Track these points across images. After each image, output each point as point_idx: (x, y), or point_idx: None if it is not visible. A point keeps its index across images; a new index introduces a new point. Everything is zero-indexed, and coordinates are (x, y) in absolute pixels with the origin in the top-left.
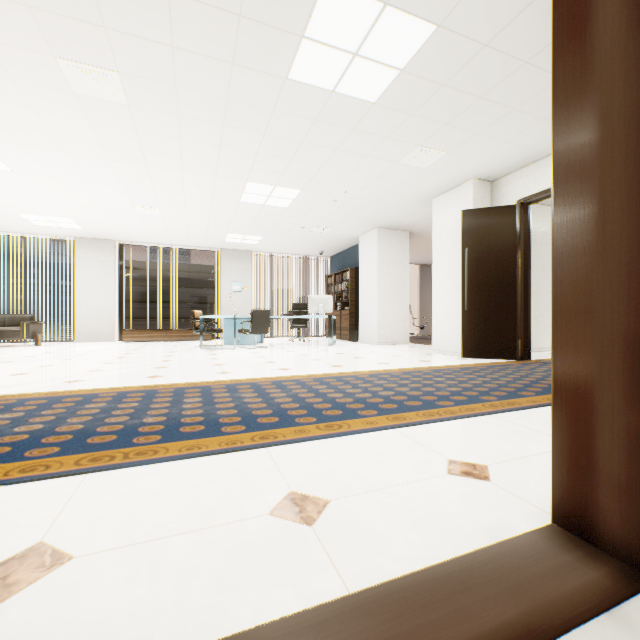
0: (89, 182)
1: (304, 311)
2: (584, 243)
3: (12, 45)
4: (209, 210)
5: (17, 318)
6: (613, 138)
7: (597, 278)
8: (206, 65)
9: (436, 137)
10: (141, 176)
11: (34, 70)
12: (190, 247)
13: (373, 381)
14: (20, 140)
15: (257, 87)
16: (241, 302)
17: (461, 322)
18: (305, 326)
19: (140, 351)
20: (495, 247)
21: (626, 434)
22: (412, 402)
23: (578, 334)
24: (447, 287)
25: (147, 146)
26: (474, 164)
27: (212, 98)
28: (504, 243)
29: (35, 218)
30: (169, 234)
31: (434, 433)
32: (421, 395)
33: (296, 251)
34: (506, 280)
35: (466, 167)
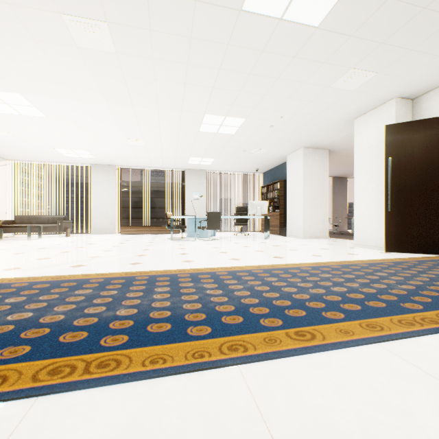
0: (95, 122)
1: (244, 213)
2: None
3: (29, 6)
4: (177, 139)
5: (56, 218)
6: None
7: None
8: (174, 5)
9: (369, 58)
10: (129, 115)
11: (48, 28)
12: (164, 168)
13: (318, 274)
14: (48, 92)
15: (215, 23)
16: (199, 207)
17: (384, 221)
18: (245, 224)
19: (130, 241)
20: (418, 155)
21: None
22: (374, 302)
23: None
24: (368, 192)
25: (132, 89)
26: (400, 83)
27: (179, 39)
28: (427, 151)
29: (65, 151)
30: (150, 159)
31: (435, 355)
32: (377, 293)
33: (238, 169)
34: (430, 184)
35: (391, 86)
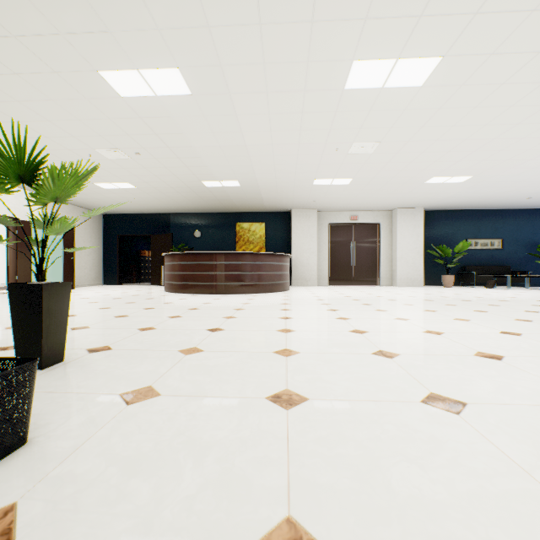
0: None
1: None
2: (12, 262)
3: None
4: None
5: None
6: (15, 253)
7: (13, 266)
8: None
9: None
10: None
11: None
12: None
13: None
14: None
15: None
16: None
17: (7, 271)
18: None
19: None
20: None
21: (15, 280)
22: None
23: (12, 271)
24: None
25: None
26: None
27: None
28: None
29: None
30: None
31: None
32: None
33: None
34: None
35: None
